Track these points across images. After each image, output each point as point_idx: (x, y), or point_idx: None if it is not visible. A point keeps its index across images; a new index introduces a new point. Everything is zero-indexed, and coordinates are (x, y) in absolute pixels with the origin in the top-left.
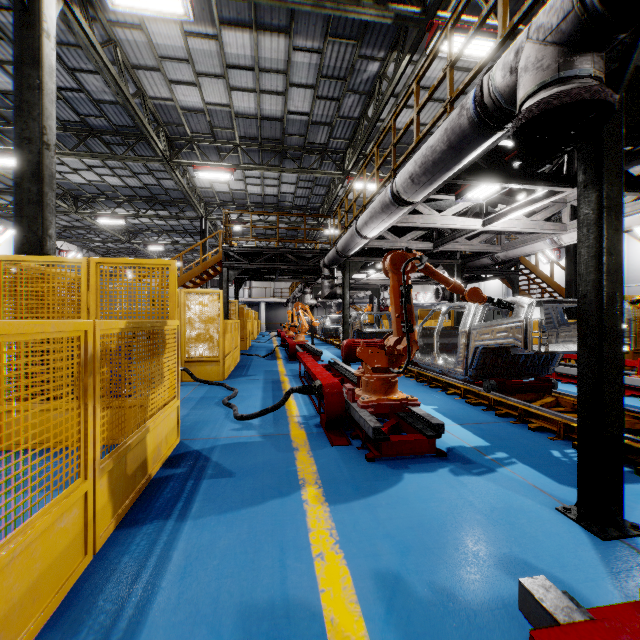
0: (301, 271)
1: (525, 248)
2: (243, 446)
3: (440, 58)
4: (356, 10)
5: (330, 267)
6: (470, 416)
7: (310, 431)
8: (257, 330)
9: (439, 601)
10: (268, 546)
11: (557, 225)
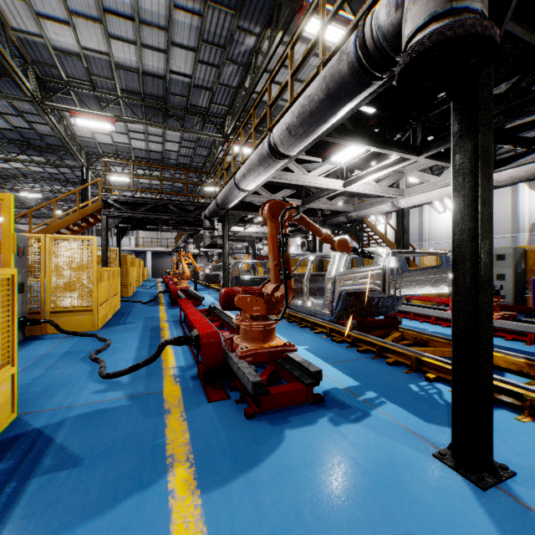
0: (184, 222)
1: (372, 209)
2: (103, 415)
3: (306, 44)
4: None
5: (211, 219)
6: (337, 354)
7: (186, 385)
8: (143, 277)
9: None
10: None
11: (397, 191)
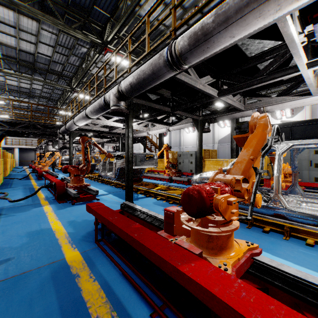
0: (46, 134)
1: (141, 134)
2: (18, 208)
3: None
4: (73, 32)
5: (63, 134)
6: (114, 190)
7: (50, 201)
8: (13, 165)
9: (83, 221)
10: (34, 224)
11: (147, 128)
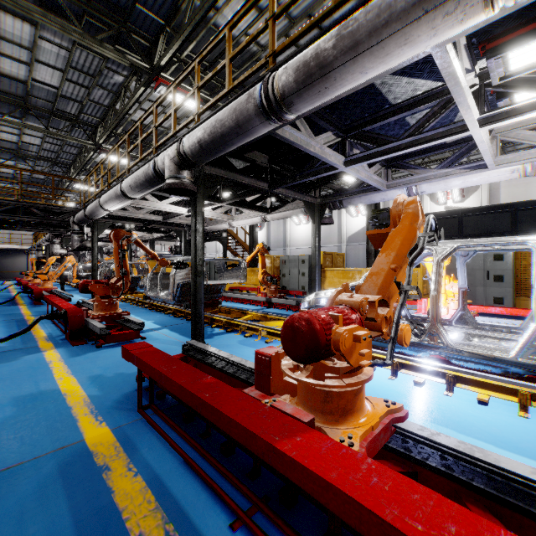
0: (49, 223)
1: (218, 226)
2: None
3: None
4: (100, 47)
5: (80, 225)
6: (172, 322)
7: (57, 342)
8: None
9: (116, 376)
10: (27, 383)
11: (229, 216)
